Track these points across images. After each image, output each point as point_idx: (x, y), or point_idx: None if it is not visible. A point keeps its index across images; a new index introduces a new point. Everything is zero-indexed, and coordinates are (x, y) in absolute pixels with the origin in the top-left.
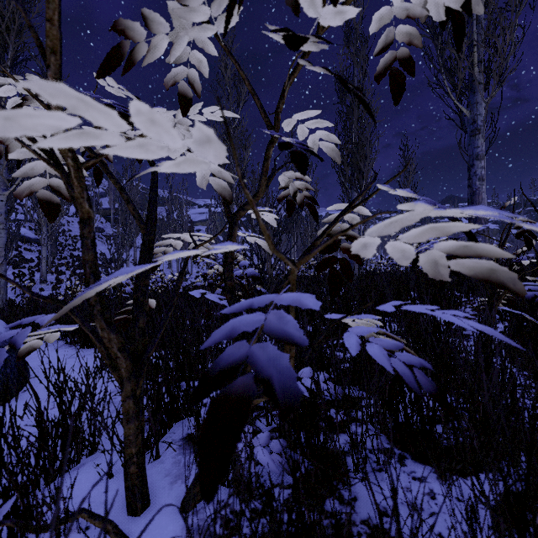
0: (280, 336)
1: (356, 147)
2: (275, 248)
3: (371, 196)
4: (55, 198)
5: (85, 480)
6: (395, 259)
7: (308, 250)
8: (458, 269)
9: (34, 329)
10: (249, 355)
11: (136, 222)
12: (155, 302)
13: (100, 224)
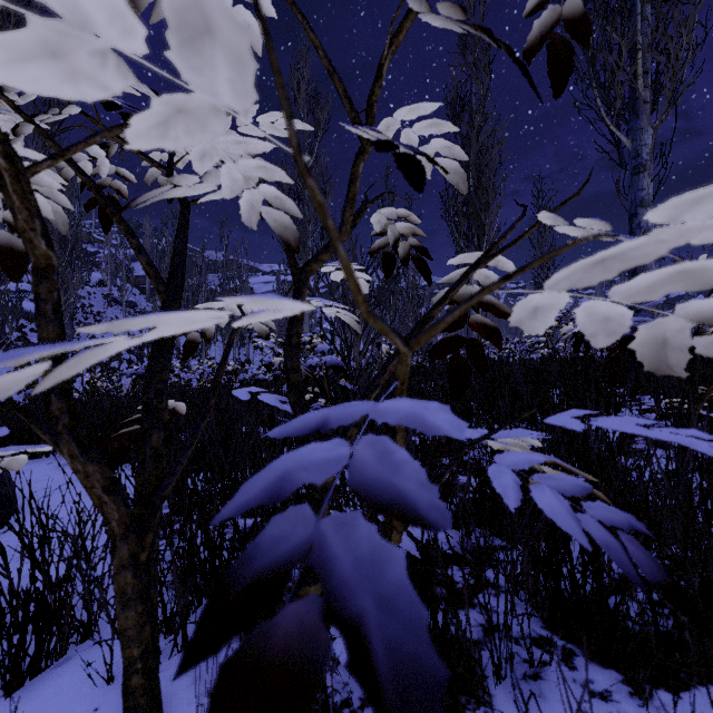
0: (383, 501)
1: (474, 191)
2: (370, 311)
3: (523, 237)
4: (19, 243)
5: (68, 687)
6: (587, 335)
7: (421, 325)
8: (711, 353)
9: (30, 440)
10: (314, 543)
11: (151, 282)
12: (184, 405)
13: (132, 296)
